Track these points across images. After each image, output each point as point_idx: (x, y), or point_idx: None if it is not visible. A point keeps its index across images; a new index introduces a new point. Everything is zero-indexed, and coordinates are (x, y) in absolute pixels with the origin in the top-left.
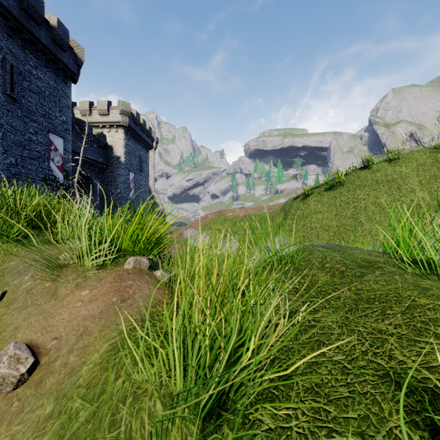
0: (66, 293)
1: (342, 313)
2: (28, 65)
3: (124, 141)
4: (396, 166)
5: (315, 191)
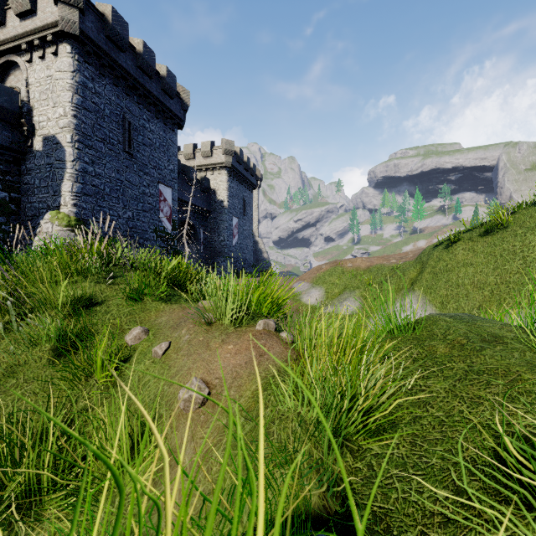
0: (216, 346)
1: (451, 381)
2: (142, 120)
3: (227, 184)
4: None
5: (464, 236)
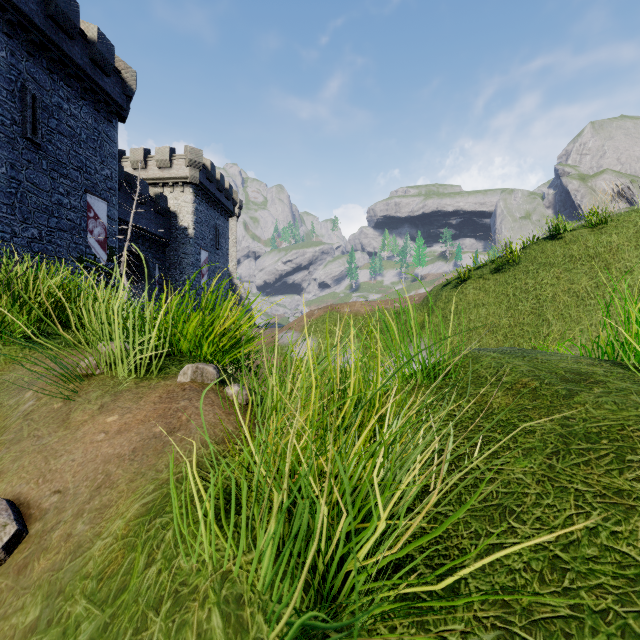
0: (83, 419)
1: (541, 457)
2: (57, 97)
3: (194, 206)
4: (602, 234)
5: (474, 274)
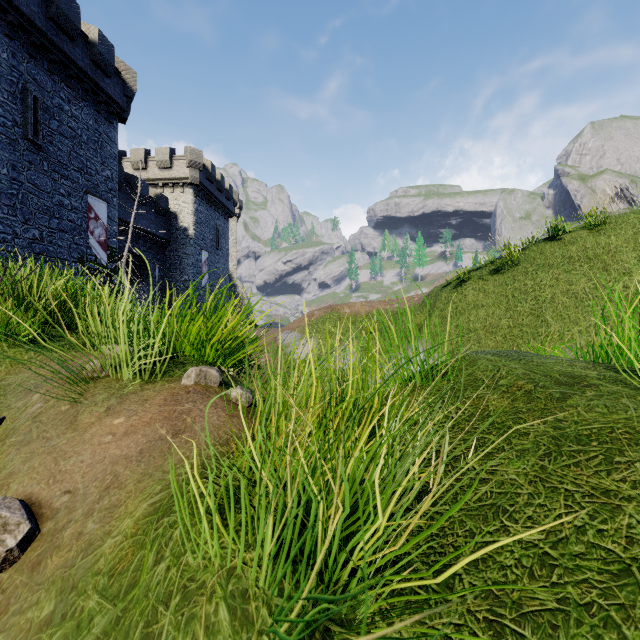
0: (90, 421)
1: (534, 459)
2: (58, 98)
3: (194, 206)
4: (600, 236)
5: (474, 275)
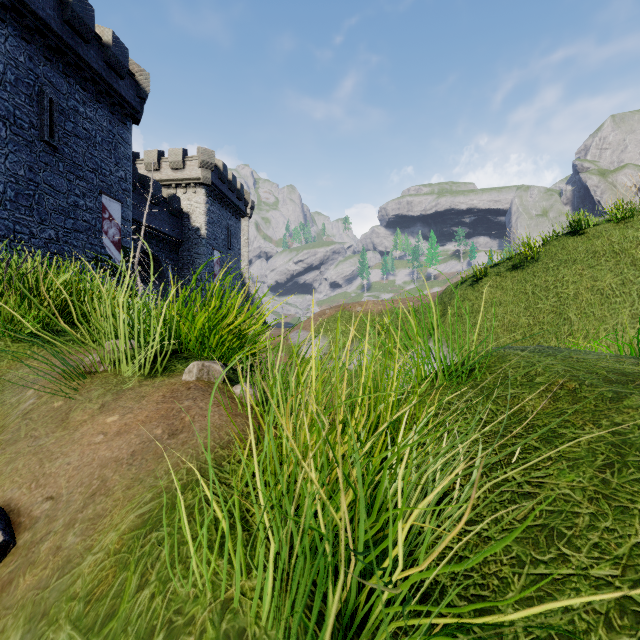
0: (83, 419)
1: (591, 470)
2: (73, 100)
3: (206, 206)
4: (628, 229)
5: (491, 272)
